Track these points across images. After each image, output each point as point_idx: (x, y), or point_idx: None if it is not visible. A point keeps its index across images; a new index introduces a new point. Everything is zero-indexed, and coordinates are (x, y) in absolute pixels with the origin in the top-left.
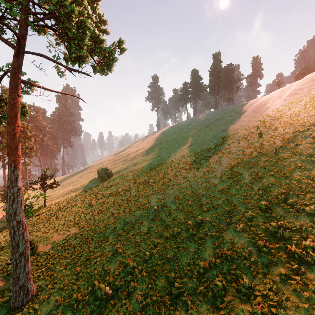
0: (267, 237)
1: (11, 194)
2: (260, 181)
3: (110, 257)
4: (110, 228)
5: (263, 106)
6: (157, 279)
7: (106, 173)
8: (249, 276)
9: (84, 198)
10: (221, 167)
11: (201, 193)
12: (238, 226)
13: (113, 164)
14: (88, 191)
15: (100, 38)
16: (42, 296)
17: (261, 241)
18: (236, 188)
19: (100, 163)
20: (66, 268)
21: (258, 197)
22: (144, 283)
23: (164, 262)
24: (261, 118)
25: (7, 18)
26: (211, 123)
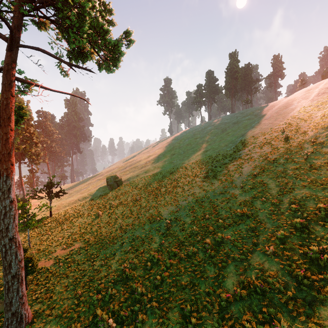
0: (307, 265)
1: (2, 207)
2: (290, 193)
3: (115, 278)
4: (118, 243)
5: (287, 107)
6: (170, 311)
7: (115, 181)
8: (286, 317)
9: (92, 208)
10: (241, 176)
11: (219, 205)
12: (268, 248)
13: (123, 171)
14: (96, 200)
15: (104, 27)
16: (38, 324)
17: (299, 270)
18: (261, 200)
19: (110, 170)
20: (67, 290)
21: (290, 212)
22: (154, 316)
23: (178, 289)
24: (286, 120)
25: (3, 11)
26: (228, 127)
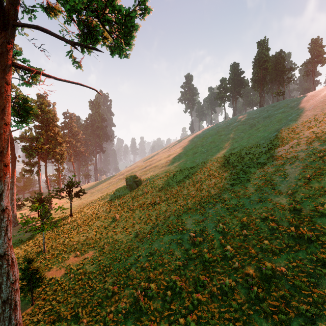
0: None
1: None
2: None
3: (127, 308)
4: (133, 255)
5: None
6: None
7: (134, 181)
8: None
9: (110, 210)
10: (287, 179)
11: (259, 217)
12: None
13: (143, 171)
14: (115, 200)
15: None
16: None
17: None
18: None
19: (130, 169)
20: (72, 314)
21: None
22: None
23: None
24: None
25: None
26: (258, 122)
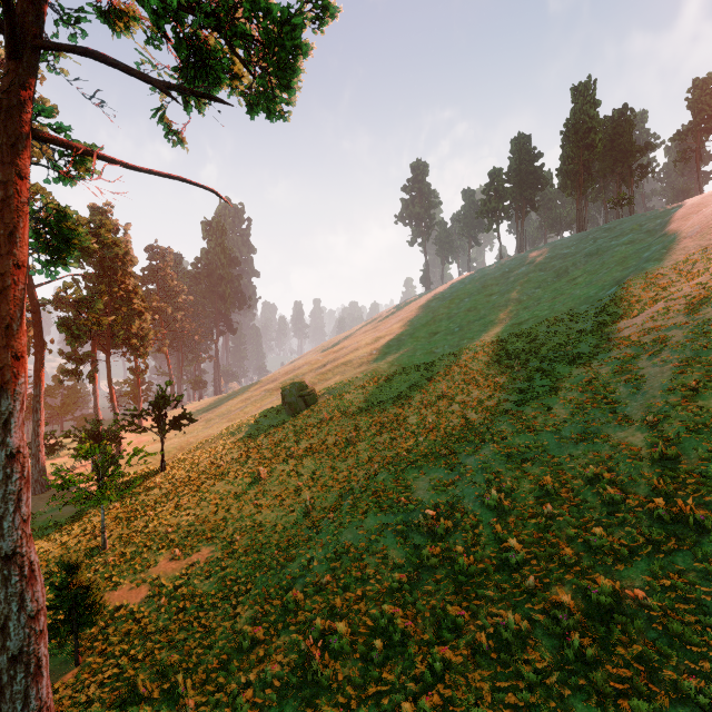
0: None
1: None
2: None
3: (285, 675)
4: (298, 558)
5: None
6: None
7: (300, 396)
8: None
9: (247, 457)
10: (644, 389)
11: (581, 476)
12: None
13: (319, 373)
14: (259, 437)
15: None
16: None
17: None
18: None
19: (291, 369)
20: (162, 686)
21: None
22: None
23: None
24: None
25: None
26: (573, 264)
